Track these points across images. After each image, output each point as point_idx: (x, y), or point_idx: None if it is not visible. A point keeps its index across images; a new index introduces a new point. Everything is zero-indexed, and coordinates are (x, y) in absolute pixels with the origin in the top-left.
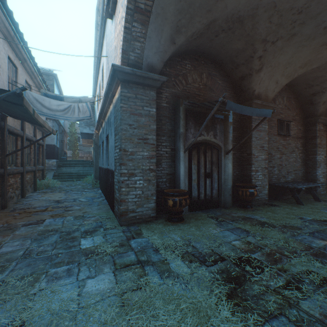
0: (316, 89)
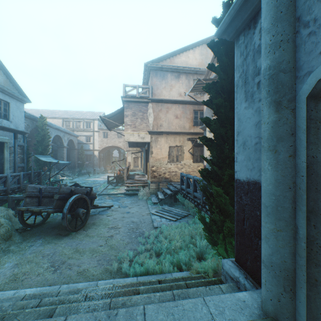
0: (28, 137)
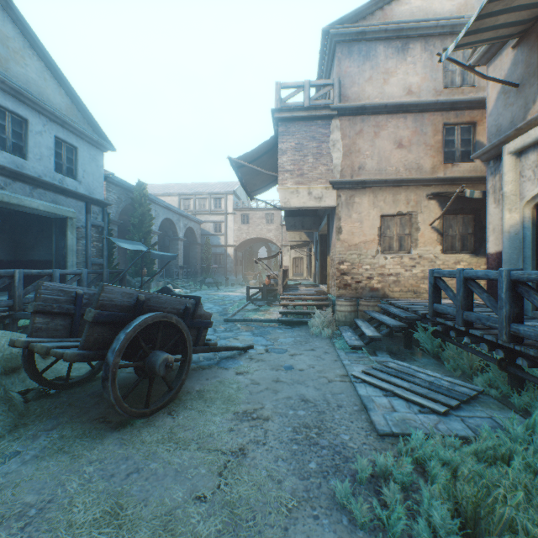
0: (127, 225)
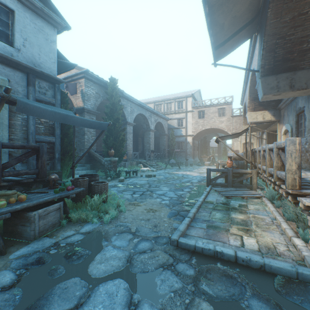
0: None
